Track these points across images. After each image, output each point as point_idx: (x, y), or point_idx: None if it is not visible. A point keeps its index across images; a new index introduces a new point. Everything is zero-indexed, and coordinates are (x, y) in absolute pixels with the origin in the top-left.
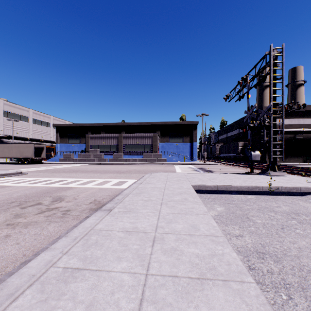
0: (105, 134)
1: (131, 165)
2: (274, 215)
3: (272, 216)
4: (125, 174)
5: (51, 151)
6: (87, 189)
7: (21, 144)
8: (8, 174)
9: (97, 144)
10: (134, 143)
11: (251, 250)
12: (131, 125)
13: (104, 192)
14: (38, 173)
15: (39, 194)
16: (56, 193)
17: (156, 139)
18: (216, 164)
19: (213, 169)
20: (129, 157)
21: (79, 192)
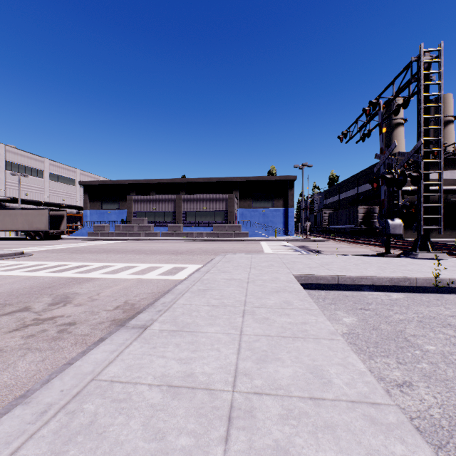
0: (156, 195)
1: (195, 242)
2: (455, 335)
3: (453, 336)
4: (184, 256)
5: (77, 221)
6: (117, 281)
7: (29, 210)
8: (1, 255)
9: (144, 210)
10: (200, 208)
11: (444, 427)
12: (195, 181)
13: (145, 286)
14: (49, 254)
15: (34, 289)
16: (63, 289)
17: (233, 203)
18: (324, 240)
19: (321, 248)
20: (191, 230)
21: (103, 286)
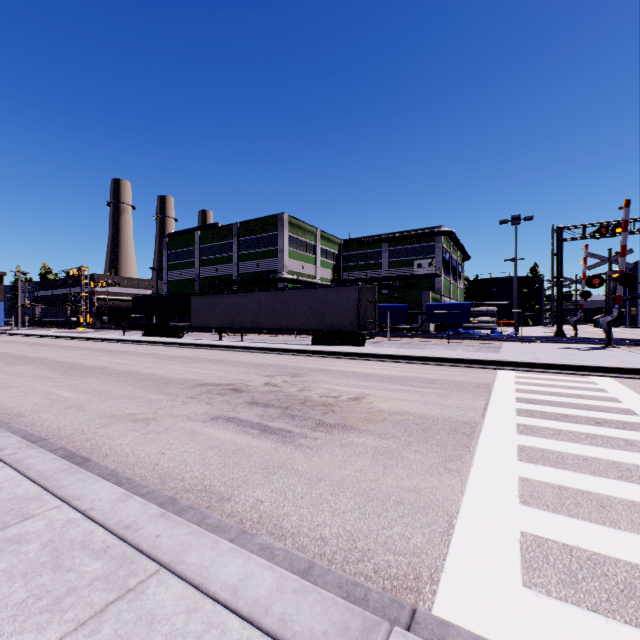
0: None
1: None
2: None
3: None
4: None
5: None
6: None
7: None
8: None
9: None
10: None
11: None
12: None
13: None
14: None
15: None
16: None
17: None
18: (42, 328)
19: None
20: None
21: None
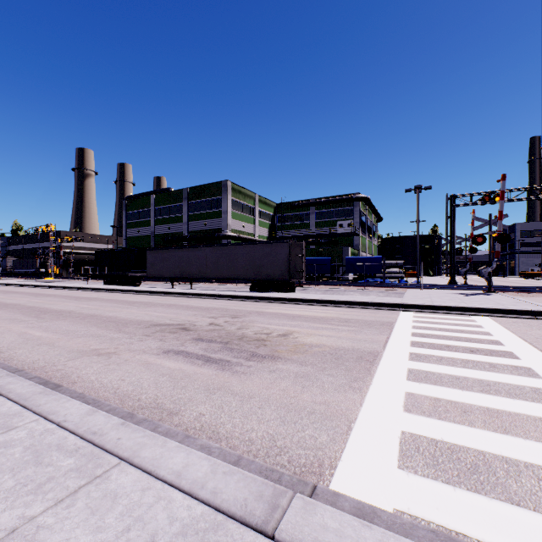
0: None
1: None
2: None
3: None
4: None
5: None
6: None
7: None
8: None
9: None
10: None
11: None
12: None
13: None
14: None
15: None
16: None
17: None
18: (14, 278)
19: None
20: None
21: None
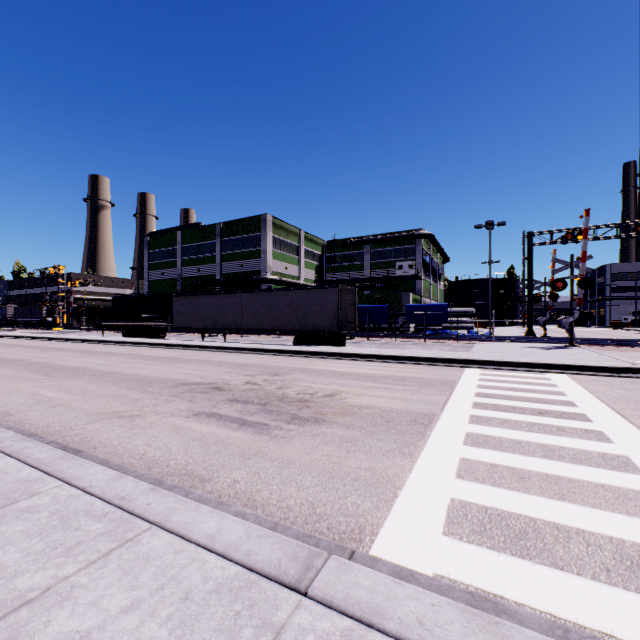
0: None
1: None
2: None
3: None
4: None
5: None
6: None
7: None
8: None
9: None
10: None
11: None
12: None
13: None
14: None
15: None
16: None
17: None
18: (15, 329)
19: None
20: None
21: None
